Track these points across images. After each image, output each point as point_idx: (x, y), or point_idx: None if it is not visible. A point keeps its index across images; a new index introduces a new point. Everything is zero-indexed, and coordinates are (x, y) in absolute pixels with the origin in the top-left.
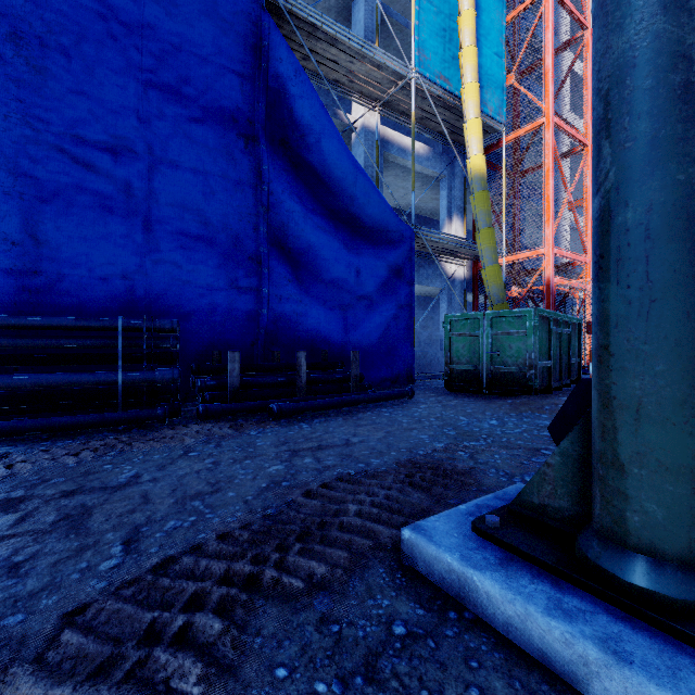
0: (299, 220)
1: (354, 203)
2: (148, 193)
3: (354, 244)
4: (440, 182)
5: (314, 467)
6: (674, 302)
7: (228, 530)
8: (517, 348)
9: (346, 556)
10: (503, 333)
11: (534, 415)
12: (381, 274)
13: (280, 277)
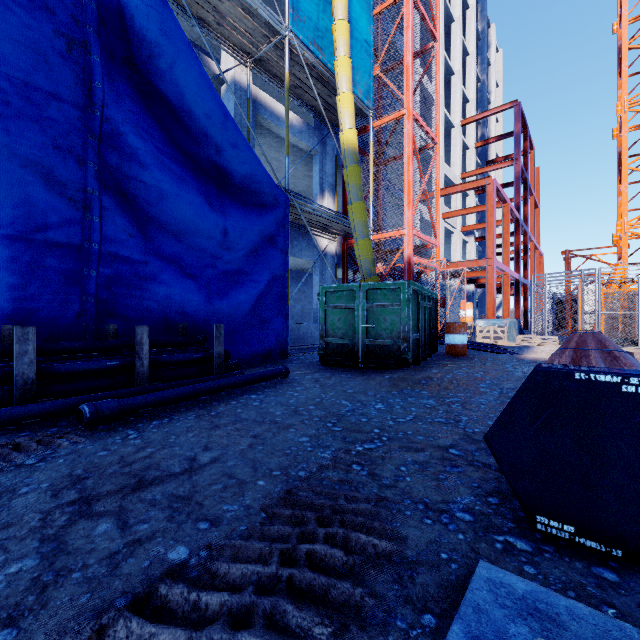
0: (147, 162)
1: (220, 153)
2: None
3: (220, 202)
4: (313, 158)
5: (107, 549)
6: None
7: None
8: (391, 320)
9: None
10: (378, 306)
11: (415, 392)
12: (252, 238)
13: (120, 230)
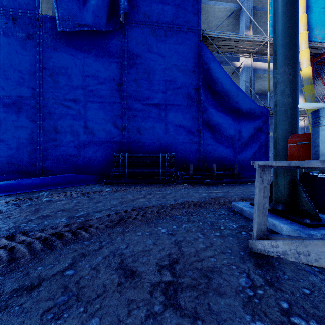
0: (214, 115)
1: (237, 104)
2: (165, 115)
3: (237, 120)
4: None
5: (215, 195)
6: (282, 153)
7: (193, 201)
8: None
9: (218, 206)
10: None
11: None
12: (251, 131)
13: (207, 136)
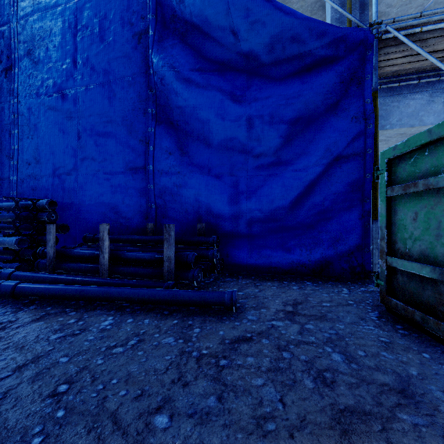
0: (178, 89)
1: (238, 37)
2: (79, 113)
3: (249, 91)
4: None
5: None
6: None
7: None
8: None
9: None
10: None
11: None
12: (290, 117)
13: (163, 152)
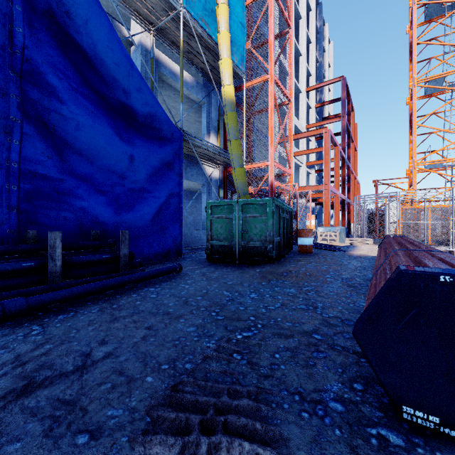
0: (64, 98)
1: (127, 95)
2: None
3: (128, 134)
4: (201, 107)
5: None
6: None
7: None
8: (260, 227)
9: None
10: (250, 217)
11: (279, 282)
12: (154, 164)
13: (39, 152)
